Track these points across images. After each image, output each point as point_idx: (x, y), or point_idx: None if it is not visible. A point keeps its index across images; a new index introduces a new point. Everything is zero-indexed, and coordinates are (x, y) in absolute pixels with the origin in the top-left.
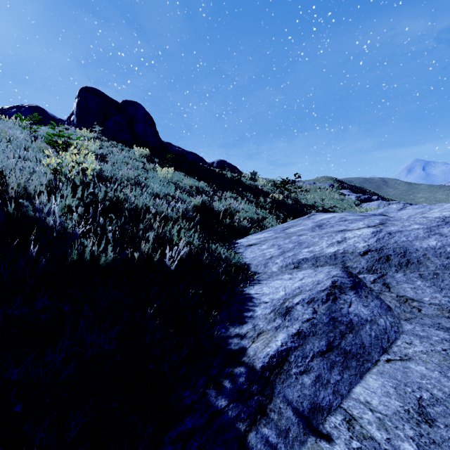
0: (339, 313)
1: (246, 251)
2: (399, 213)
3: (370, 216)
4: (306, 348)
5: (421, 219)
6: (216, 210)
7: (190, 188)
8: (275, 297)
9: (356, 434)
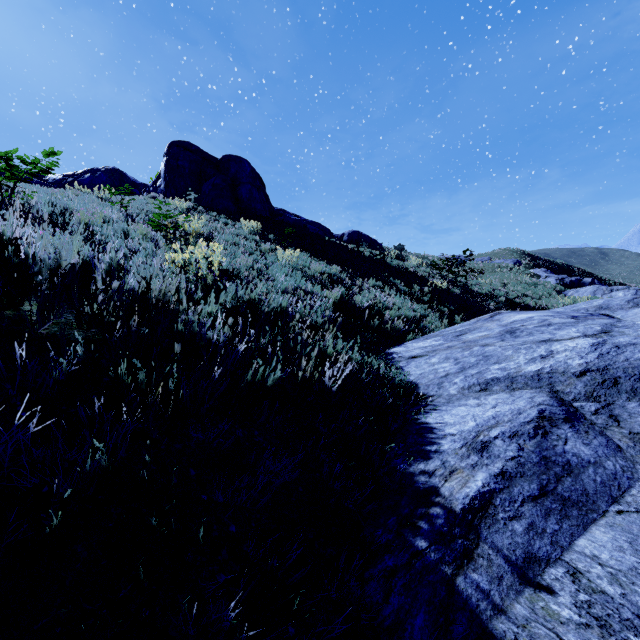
0: (553, 452)
1: (409, 365)
2: (629, 312)
3: (586, 317)
4: (513, 491)
5: None
6: (359, 307)
7: (321, 276)
8: (465, 429)
9: (584, 588)
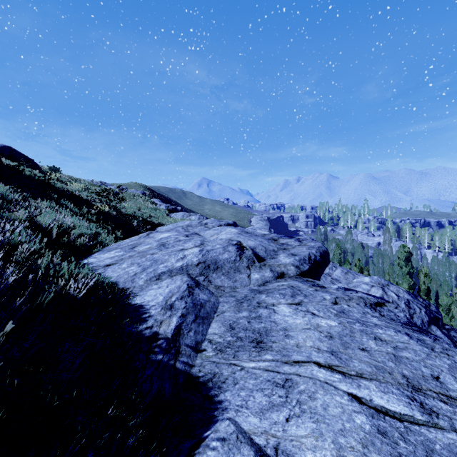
0: (196, 300)
1: (107, 271)
2: (205, 233)
3: (191, 235)
4: (187, 321)
5: (220, 241)
6: (45, 227)
7: None
8: (159, 301)
9: (214, 344)
